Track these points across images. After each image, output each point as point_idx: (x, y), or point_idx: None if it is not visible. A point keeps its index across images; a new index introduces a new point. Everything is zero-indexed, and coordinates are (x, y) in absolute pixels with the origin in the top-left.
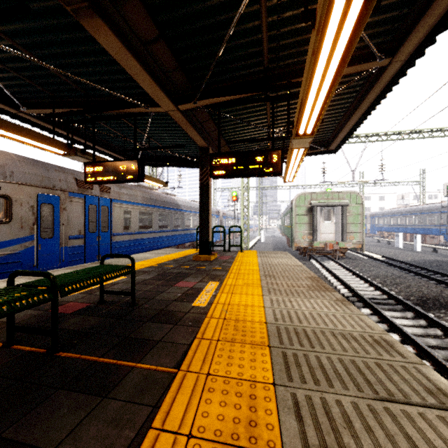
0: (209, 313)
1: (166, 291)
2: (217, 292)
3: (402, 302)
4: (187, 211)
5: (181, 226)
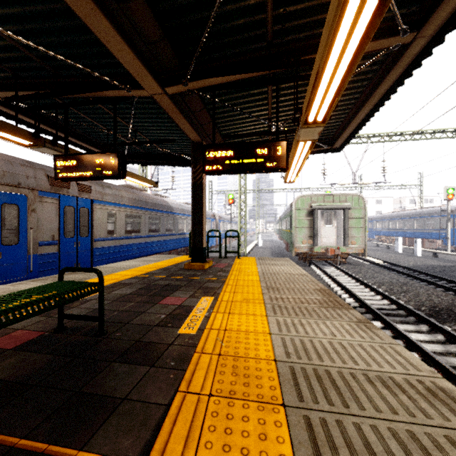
0: (200, 346)
1: (147, 311)
2: (211, 312)
3: (414, 313)
4: (181, 214)
5: (174, 230)
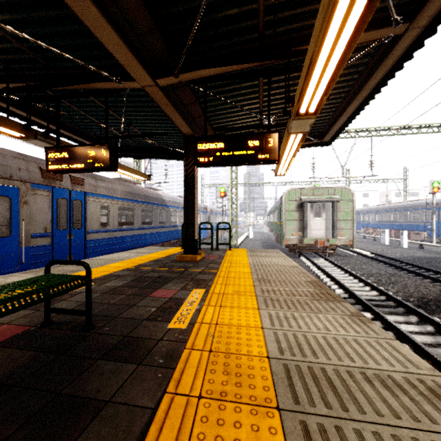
0: (190, 341)
1: (137, 304)
2: (202, 305)
3: (403, 304)
4: (173, 206)
5: (167, 222)
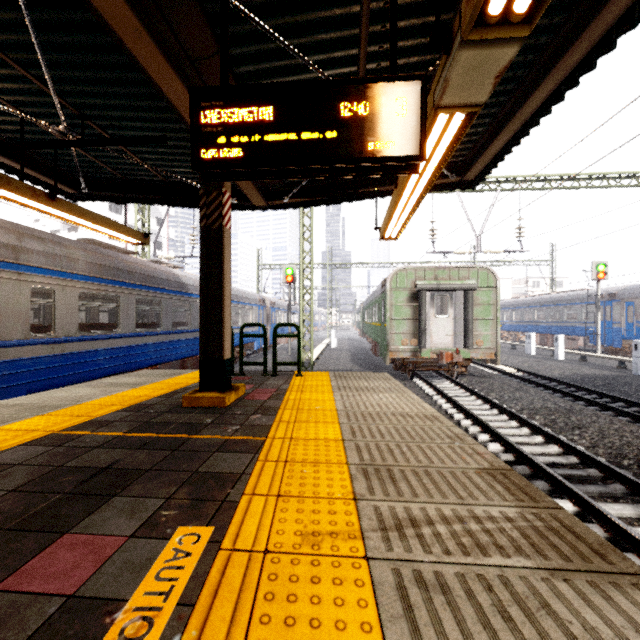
0: None
1: None
2: None
3: (618, 474)
4: None
5: (190, 324)
